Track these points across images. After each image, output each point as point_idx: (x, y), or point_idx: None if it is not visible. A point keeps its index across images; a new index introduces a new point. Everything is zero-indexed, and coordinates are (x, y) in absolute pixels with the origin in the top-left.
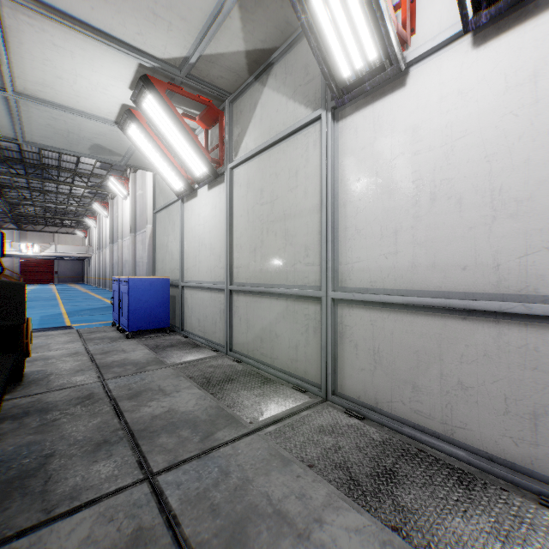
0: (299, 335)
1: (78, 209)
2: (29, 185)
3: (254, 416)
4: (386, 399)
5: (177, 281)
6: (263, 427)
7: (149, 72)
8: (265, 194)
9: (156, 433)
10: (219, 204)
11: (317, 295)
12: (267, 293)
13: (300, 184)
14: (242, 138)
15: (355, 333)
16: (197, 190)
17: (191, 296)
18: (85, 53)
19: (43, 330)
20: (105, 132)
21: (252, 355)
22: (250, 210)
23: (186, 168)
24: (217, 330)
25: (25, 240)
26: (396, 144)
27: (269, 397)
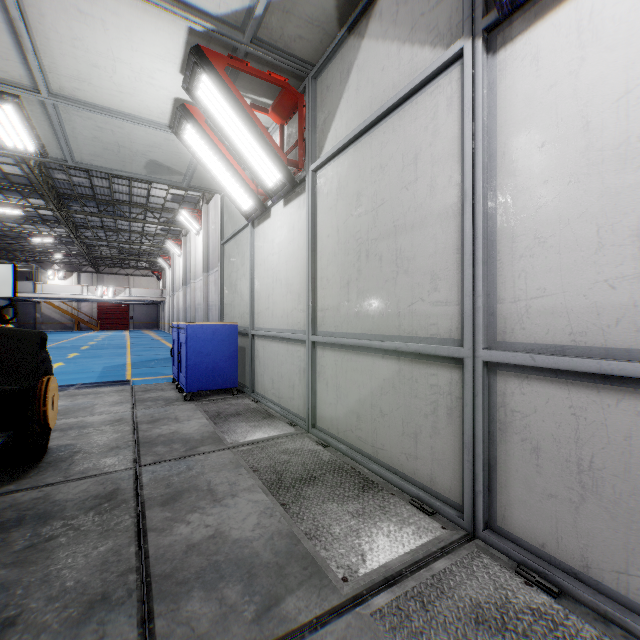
0: (421, 418)
1: (152, 249)
2: (102, 224)
3: (350, 563)
4: (611, 565)
5: (247, 329)
6: (367, 593)
7: (203, 42)
8: (364, 199)
9: (186, 587)
10: (298, 223)
11: (456, 355)
12: (366, 348)
13: (422, 174)
14: (329, 125)
15: (534, 426)
16: (271, 209)
17: (263, 348)
18: (119, 22)
19: (97, 385)
20: (160, 142)
21: (344, 438)
22: (341, 226)
23: (255, 177)
24: (295, 396)
25: (101, 284)
26: (639, 56)
27: (374, 520)
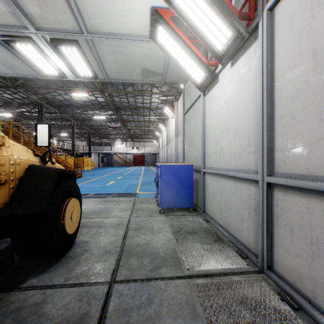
0: None
1: (153, 129)
2: (133, 119)
3: None
4: None
5: (200, 167)
6: None
7: None
8: None
9: None
10: (247, 74)
11: None
12: None
13: None
14: None
15: None
16: (218, 75)
17: (212, 182)
18: None
19: (121, 195)
20: (146, 53)
21: None
22: (322, 43)
23: (207, 47)
24: (244, 229)
25: (134, 146)
26: None
27: None
